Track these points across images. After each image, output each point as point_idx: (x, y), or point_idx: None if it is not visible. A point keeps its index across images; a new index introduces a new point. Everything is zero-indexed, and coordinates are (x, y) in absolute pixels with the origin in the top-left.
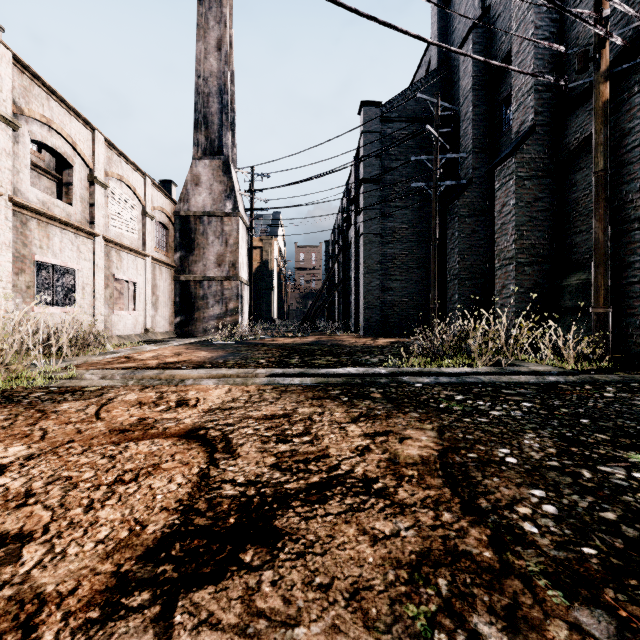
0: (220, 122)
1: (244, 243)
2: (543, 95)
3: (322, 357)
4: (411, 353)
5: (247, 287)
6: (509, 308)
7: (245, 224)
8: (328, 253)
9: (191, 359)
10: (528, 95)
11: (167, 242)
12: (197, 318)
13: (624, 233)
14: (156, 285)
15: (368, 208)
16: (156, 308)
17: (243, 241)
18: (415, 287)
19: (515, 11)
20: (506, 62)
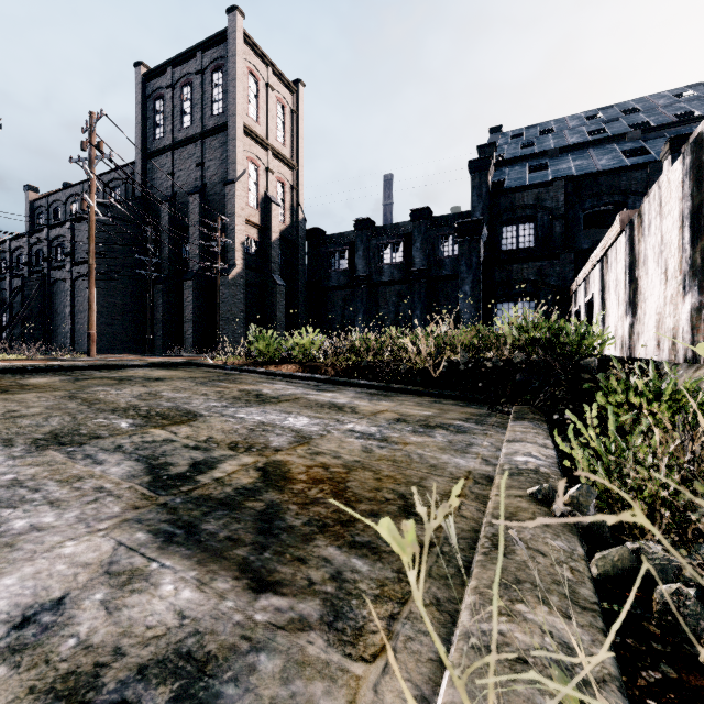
0: None
1: None
2: (202, 259)
3: None
4: None
5: None
6: (190, 339)
7: None
8: None
9: None
10: (197, 256)
11: None
12: None
13: (224, 320)
14: None
15: (98, 271)
16: None
17: None
18: (129, 324)
19: (192, 218)
20: (186, 228)
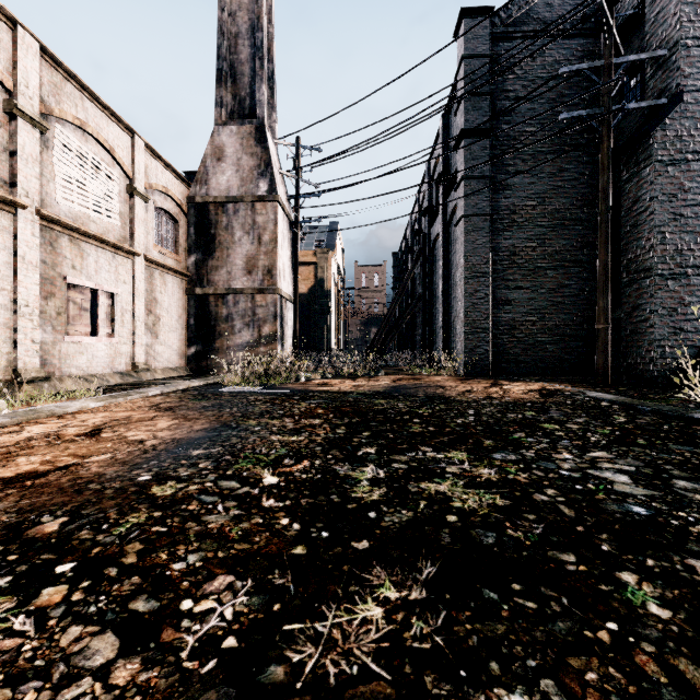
0: (252, 73)
1: (286, 242)
2: None
3: (439, 454)
4: (652, 435)
5: (291, 305)
6: None
7: (287, 216)
8: (397, 267)
9: (79, 462)
10: None
11: (177, 240)
12: (219, 348)
13: None
14: (155, 300)
15: (472, 175)
16: (155, 333)
17: (284, 239)
18: (547, 299)
19: None
20: None
